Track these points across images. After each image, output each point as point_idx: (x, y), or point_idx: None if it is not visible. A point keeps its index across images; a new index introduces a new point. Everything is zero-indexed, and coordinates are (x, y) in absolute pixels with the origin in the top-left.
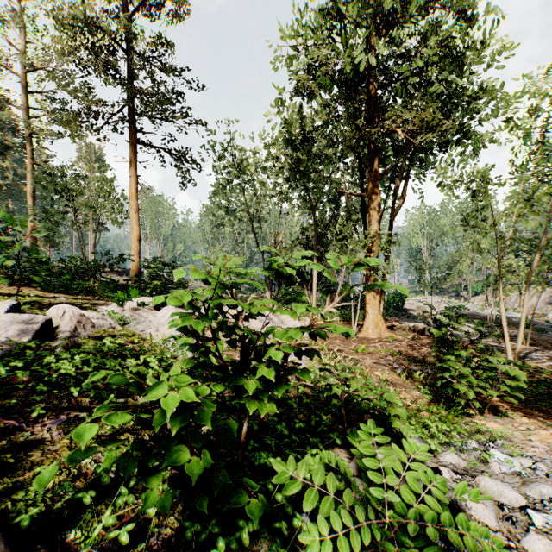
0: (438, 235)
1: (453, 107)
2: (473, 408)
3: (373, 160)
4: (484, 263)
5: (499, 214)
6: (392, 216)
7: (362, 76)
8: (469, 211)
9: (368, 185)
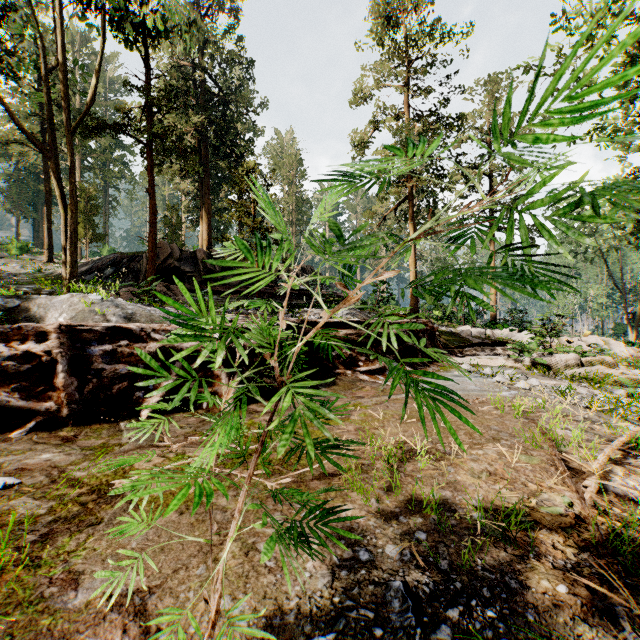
0: None
1: None
2: None
3: None
4: None
5: None
6: None
7: None
8: None
9: None
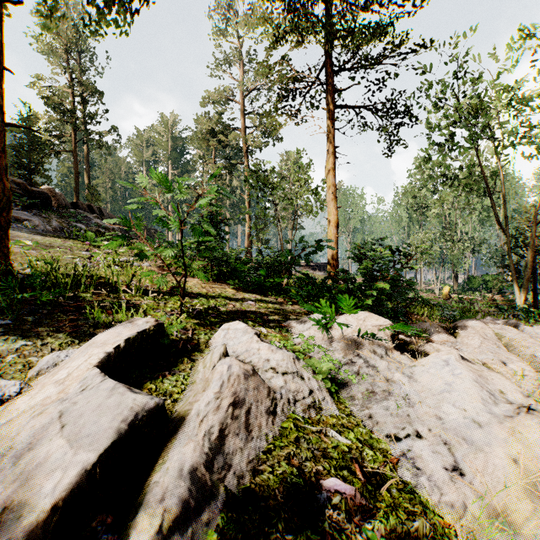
0: None
1: None
2: None
3: None
4: None
5: None
6: None
7: None
8: None
9: None
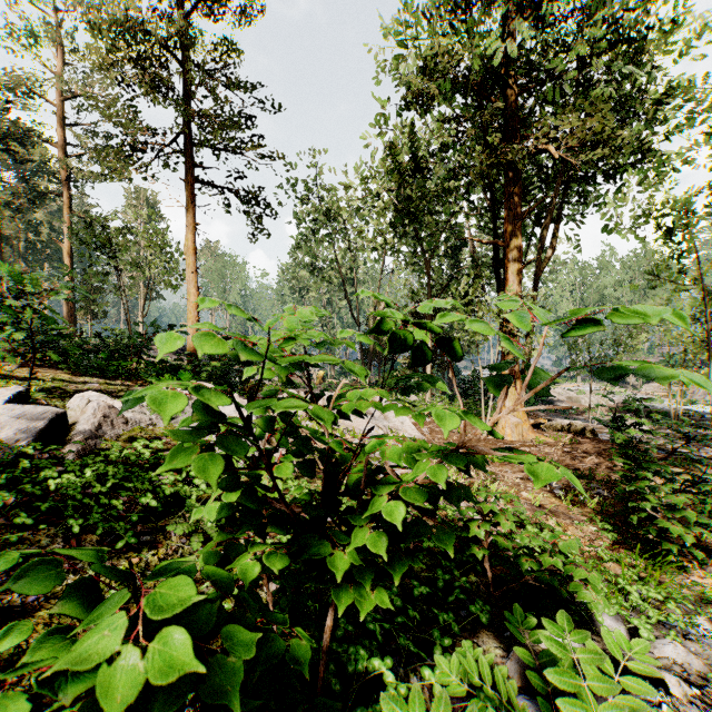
0: (596, 300)
1: (627, 115)
2: (690, 559)
3: (511, 194)
4: (668, 337)
5: (706, 263)
6: (537, 272)
7: (498, 75)
8: (660, 259)
9: (505, 228)
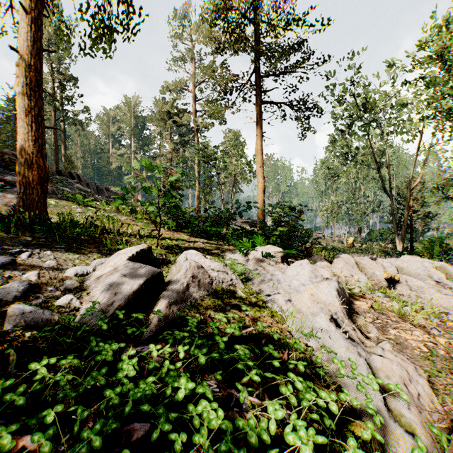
0: None
1: None
2: None
3: None
4: None
5: None
6: None
7: None
8: None
9: None
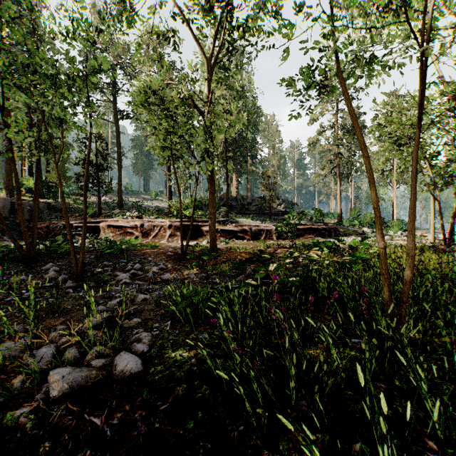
0: None
1: None
2: None
3: None
4: None
5: None
6: None
7: None
8: None
9: None
